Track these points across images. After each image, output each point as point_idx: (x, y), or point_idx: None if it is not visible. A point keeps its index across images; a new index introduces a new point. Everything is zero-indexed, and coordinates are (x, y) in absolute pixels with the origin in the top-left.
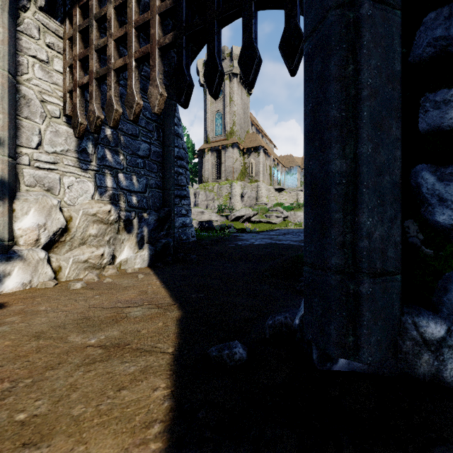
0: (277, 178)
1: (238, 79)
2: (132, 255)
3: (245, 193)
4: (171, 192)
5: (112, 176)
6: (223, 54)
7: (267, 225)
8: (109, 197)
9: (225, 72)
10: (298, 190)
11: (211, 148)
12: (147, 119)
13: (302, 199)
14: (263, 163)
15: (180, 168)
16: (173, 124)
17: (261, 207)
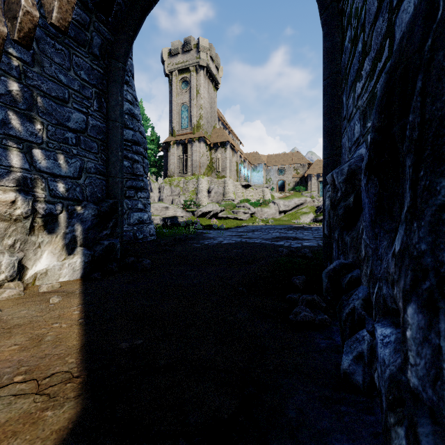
0: (244, 174)
1: (204, 72)
2: (56, 264)
3: (212, 189)
4: (118, 179)
5: (22, 152)
6: (189, 45)
7: (235, 221)
8: (15, 181)
9: (191, 63)
10: (264, 187)
11: (177, 142)
12: (82, 82)
13: (268, 196)
14: (230, 158)
15: (136, 154)
16: (120, 94)
17: (228, 202)
